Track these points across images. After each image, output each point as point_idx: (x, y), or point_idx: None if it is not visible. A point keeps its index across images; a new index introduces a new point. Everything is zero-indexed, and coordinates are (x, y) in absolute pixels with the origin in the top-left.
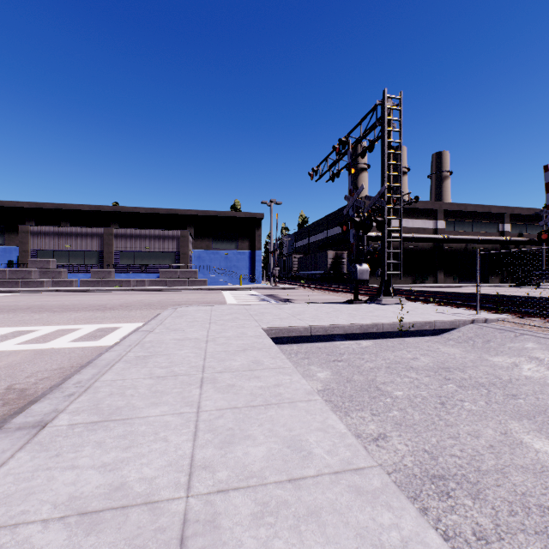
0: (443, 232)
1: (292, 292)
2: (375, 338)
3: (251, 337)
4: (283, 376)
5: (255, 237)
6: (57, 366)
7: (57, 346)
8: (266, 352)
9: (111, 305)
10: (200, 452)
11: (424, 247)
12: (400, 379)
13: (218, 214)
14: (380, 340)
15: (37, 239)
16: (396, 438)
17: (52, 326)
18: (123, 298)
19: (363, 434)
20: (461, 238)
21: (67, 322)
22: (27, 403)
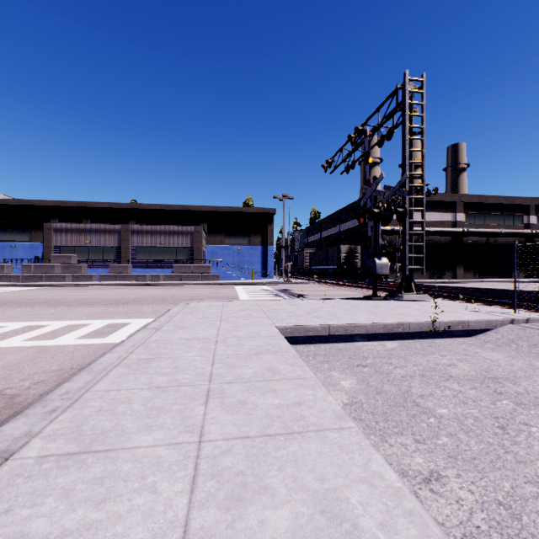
0: (462, 225)
1: (305, 287)
2: (400, 339)
3: (265, 337)
4: (304, 390)
5: (267, 232)
6: (57, 367)
7: (62, 343)
8: (282, 357)
9: (125, 300)
10: (197, 516)
11: (442, 241)
12: (440, 391)
13: (230, 209)
14: (406, 341)
15: (60, 236)
16: (455, 480)
17: (64, 321)
18: (138, 293)
19: (409, 471)
20: (482, 231)
21: (79, 317)
22: (9, 416)
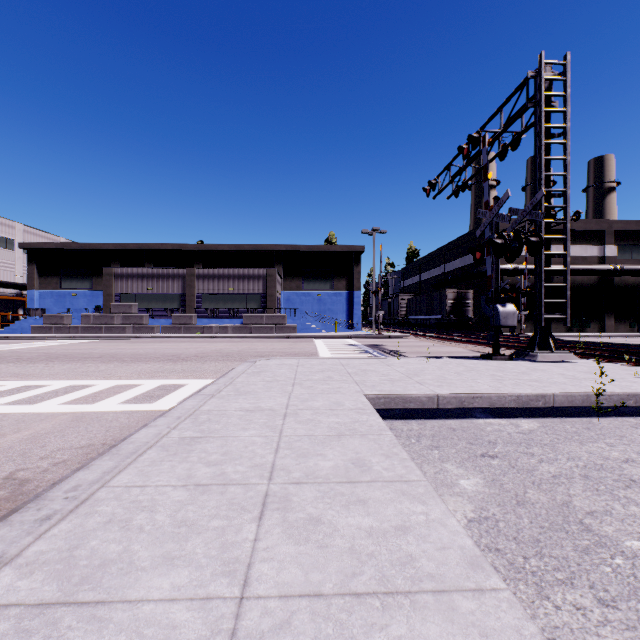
0: (613, 261)
1: (401, 342)
2: (539, 416)
3: (350, 411)
4: (410, 503)
5: (353, 274)
6: (87, 442)
7: (102, 409)
8: (374, 443)
9: (185, 355)
10: None
11: (584, 282)
12: (621, 507)
13: (310, 248)
14: (549, 419)
15: (120, 282)
16: None
17: (112, 380)
18: (202, 347)
19: None
20: None
21: (129, 376)
22: (4, 514)
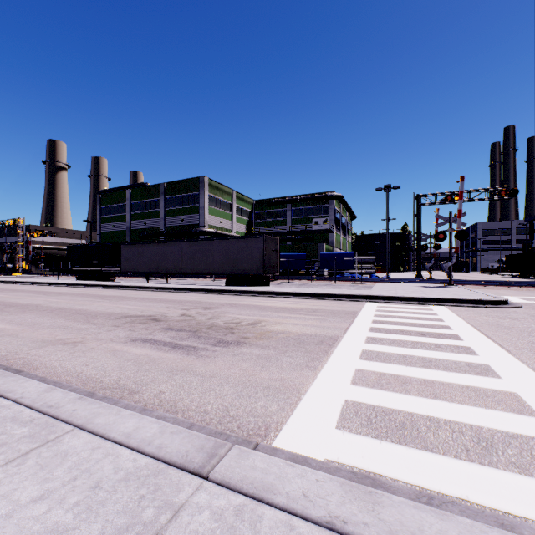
0: None
1: None
2: None
3: None
4: None
5: None
6: None
7: None
8: None
9: None
10: None
11: None
12: None
13: None
14: None
15: None
16: None
17: None
18: None
19: None
20: None
21: None
22: None
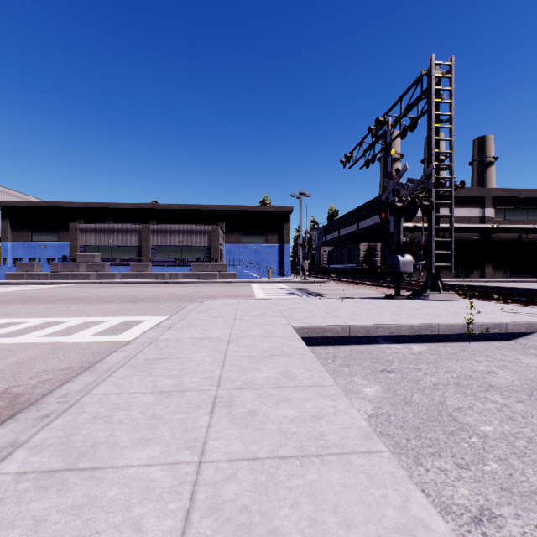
0: (491, 220)
1: (323, 286)
2: (428, 341)
3: (280, 338)
4: (323, 400)
5: (284, 230)
6: (66, 365)
7: (76, 340)
8: (298, 360)
9: (143, 297)
10: None
11: (468, 238)
12: (480, 404)
13: (247, 208)
14: (435, 344)
15: (85, 236)
16: (513, 522)
17: (82, 317)
18: (156, 291)
19: (452, 506)
20: (513, 227)
21: (96, 314)
22: (6, 418)
